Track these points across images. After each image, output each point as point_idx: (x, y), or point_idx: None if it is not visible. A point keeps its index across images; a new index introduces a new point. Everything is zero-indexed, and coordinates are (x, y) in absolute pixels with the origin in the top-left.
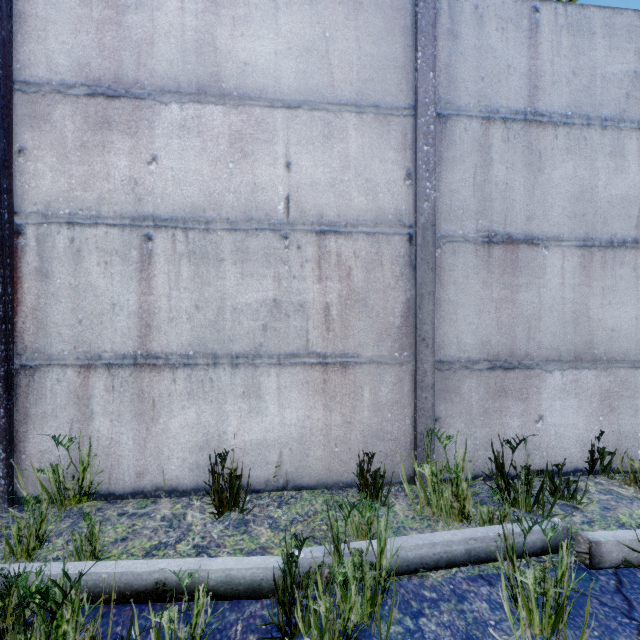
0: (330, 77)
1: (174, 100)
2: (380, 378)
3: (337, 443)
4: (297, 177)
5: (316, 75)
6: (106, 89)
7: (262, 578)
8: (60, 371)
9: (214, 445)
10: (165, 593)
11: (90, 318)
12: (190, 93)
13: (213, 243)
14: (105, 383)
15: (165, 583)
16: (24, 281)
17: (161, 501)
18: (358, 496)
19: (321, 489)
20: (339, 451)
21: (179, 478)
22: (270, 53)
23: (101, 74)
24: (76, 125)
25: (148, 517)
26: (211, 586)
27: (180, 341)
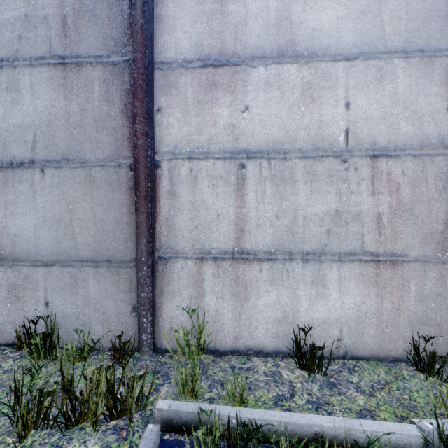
0: (382, 32)
1: (261, 64)
2: (425, 274)
3: (387, 325)
4: (354, 114)
5: (370, 31)
6: (213, 61)
7: (405, 443)
8: (183, 262)
9: (289, 320)
10: (322, 443)
11: (203, 225)
12: (272, 57)
13: (289, 168)
14: (213, 271)
15: (322, 435)
16: (160, 199)
17: (253, 359)
18: (412, 370)
19: (374, 361)
20: (389, 331)
21: (264, 343)
22: (333, 19)
23: (210, 51)
24: (194, 89)
25: (253, 372)
26: (361, 443)
27: (265, 242)
